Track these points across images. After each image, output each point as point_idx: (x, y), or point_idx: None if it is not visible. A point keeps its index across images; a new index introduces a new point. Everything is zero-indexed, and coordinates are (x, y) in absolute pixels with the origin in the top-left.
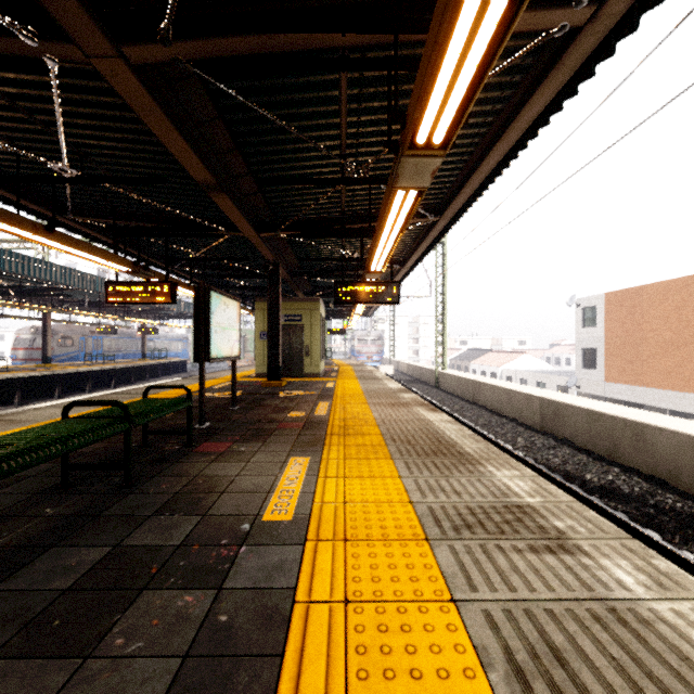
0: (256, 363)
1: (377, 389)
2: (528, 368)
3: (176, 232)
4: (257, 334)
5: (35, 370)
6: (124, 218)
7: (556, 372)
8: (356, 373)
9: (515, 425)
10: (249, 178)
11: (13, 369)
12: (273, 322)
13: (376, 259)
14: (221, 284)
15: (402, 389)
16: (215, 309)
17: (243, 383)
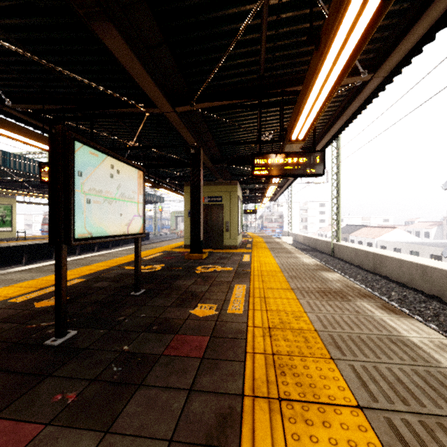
0: (185, 236)
1: (294, 265)
2: (399, 239)
3: (112, 123)
4: (186, 212)
5: (43, 239)
6: (54, 103)
7: (427, 243)
8: (267, 245)
9: (440, 304)
10: (147, 11)
11: (32, 238)
12: (195, 201)
13: (305, 114)
14: (159, 173)
15: (320, 266)
16: (87, 169)
17: (172, 254)
